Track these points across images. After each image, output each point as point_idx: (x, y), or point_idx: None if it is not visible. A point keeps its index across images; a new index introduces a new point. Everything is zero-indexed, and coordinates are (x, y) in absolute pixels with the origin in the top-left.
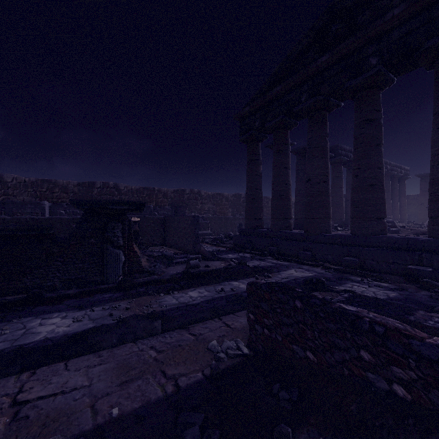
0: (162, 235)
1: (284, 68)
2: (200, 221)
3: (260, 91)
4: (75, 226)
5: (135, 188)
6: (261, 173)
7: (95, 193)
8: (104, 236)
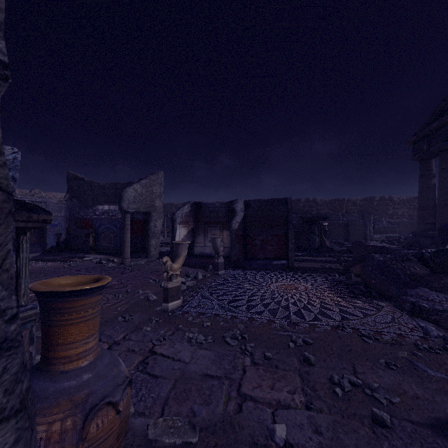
0: (345, 235)
1: (442, 106)
2: (386, 225)
3: (425, 123)
4: (300, 226)
5: (328, 201)
6: (434, 184)
7: (300, 206)
8: (310, 230)
